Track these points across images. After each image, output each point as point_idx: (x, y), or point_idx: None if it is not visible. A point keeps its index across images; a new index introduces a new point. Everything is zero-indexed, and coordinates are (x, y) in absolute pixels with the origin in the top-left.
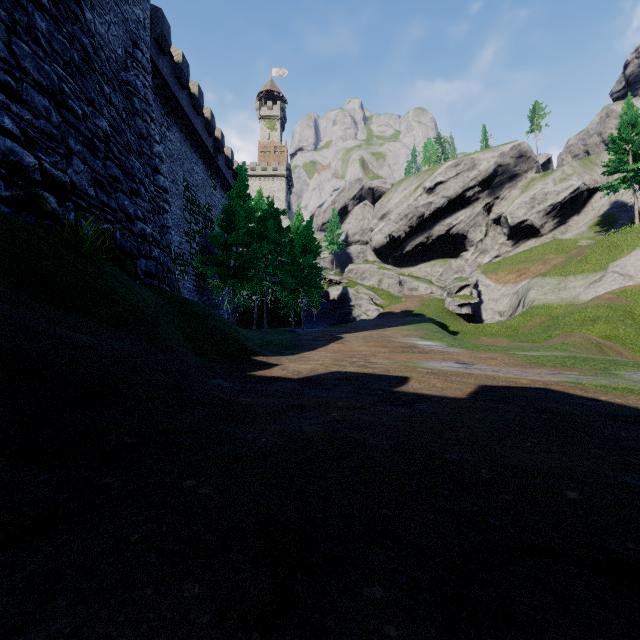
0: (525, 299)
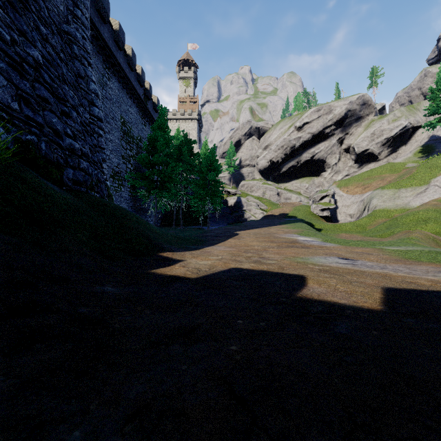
0: (369, 205)
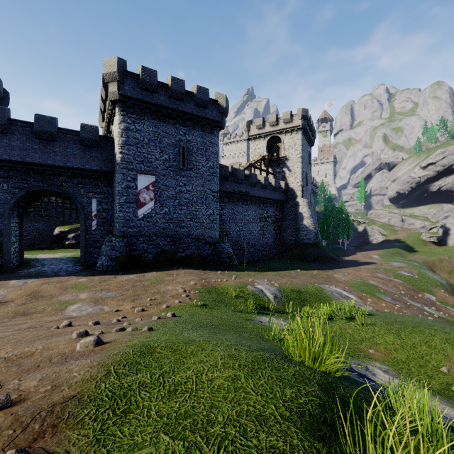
0: None
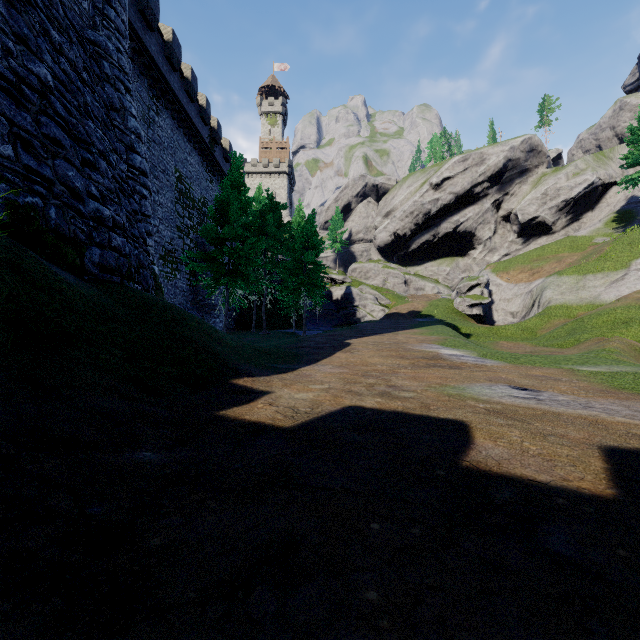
0: (540, 299)
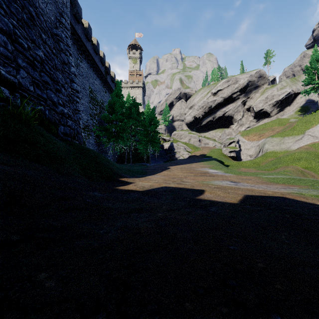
0: (263, 148)
